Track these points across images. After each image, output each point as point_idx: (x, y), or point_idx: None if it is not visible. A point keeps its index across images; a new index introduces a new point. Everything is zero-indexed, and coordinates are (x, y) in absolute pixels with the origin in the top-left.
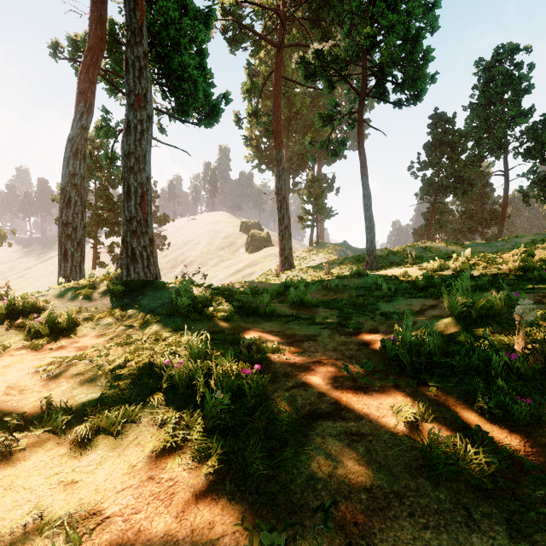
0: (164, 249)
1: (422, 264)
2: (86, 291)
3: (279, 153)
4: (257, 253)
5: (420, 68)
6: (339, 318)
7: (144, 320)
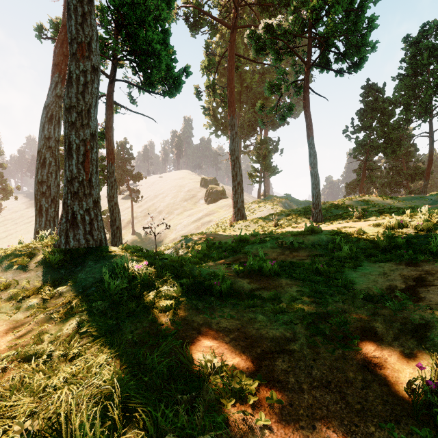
0: (138, 201)
1: (370, 219)
2: (22, 260)
3: (232, 119)
4: (214, 204)
5: (362, 37)
6: (309, 299)
7: (71, 305)
